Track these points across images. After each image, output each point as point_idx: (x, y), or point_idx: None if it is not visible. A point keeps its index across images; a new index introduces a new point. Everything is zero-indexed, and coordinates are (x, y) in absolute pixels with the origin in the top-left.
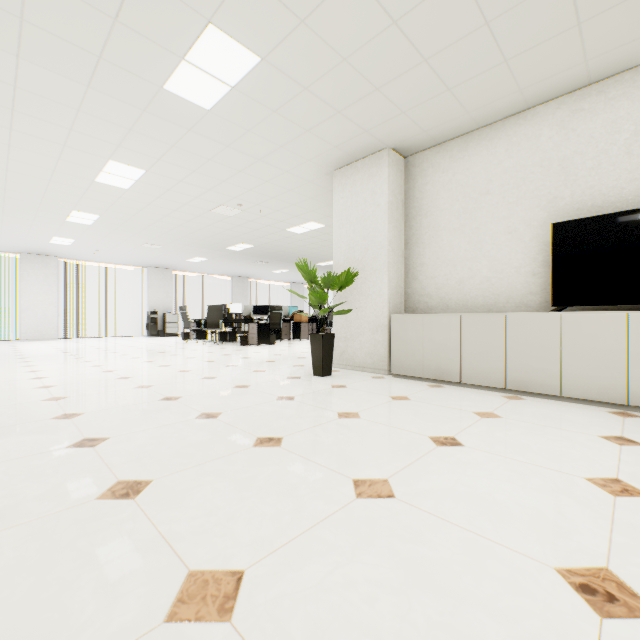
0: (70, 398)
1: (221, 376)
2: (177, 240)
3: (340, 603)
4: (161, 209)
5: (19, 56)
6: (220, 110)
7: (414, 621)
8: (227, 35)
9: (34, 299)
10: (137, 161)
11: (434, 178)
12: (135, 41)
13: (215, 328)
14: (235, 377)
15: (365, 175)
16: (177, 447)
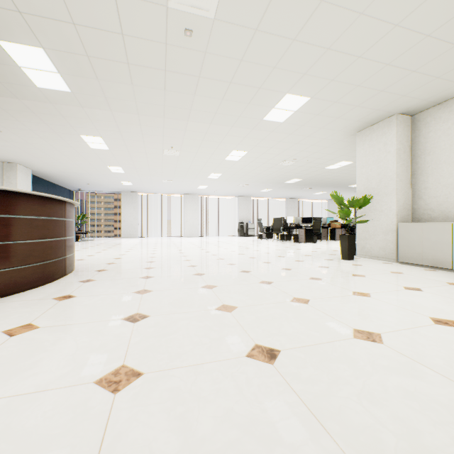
0: (226, 259)
1: (287, 256)
2: (256, 181)
3: (340, 307)
4: (251, 167)
5: (211, 123)
6: (288, 121)
7: (363, 313)
8: (294, 95)
9: (189, 216)
10: (245, 148)
11: (435, 127)
12: (254, 108)
13: (277, 232)
14: (294, 257)
15: (379, 133)
16: (277, 276)
